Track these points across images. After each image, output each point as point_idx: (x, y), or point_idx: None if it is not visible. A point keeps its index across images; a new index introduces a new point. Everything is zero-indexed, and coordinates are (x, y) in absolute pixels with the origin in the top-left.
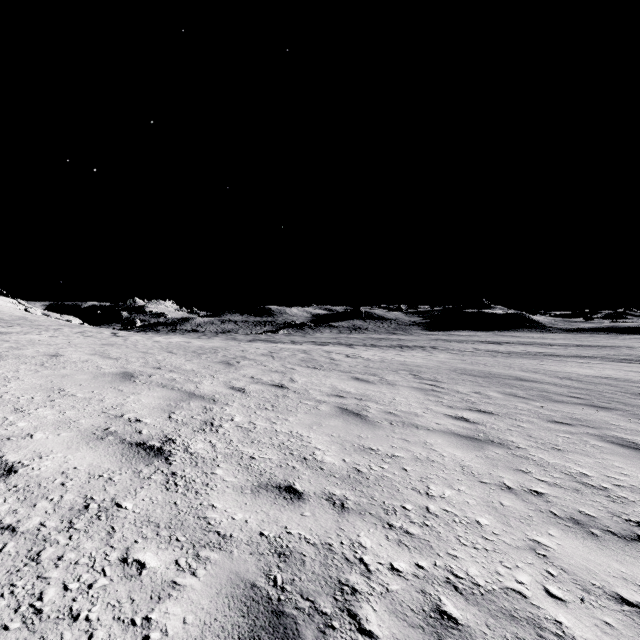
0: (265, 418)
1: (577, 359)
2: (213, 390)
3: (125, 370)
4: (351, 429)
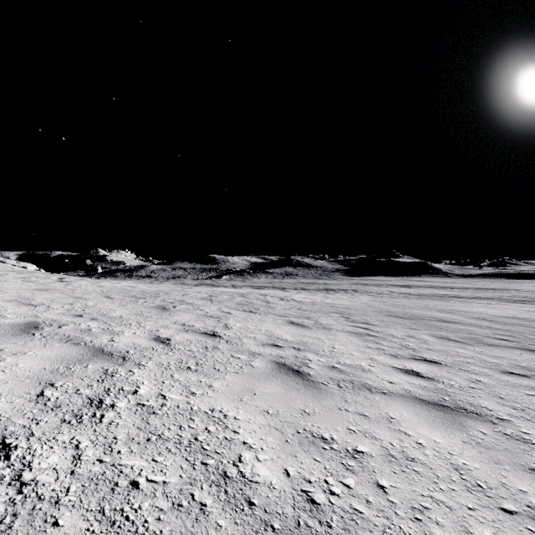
0: (182, 385)
1: (478, 300)
2: (130, 343)
3: (34, 319)
4: (292, 399)
